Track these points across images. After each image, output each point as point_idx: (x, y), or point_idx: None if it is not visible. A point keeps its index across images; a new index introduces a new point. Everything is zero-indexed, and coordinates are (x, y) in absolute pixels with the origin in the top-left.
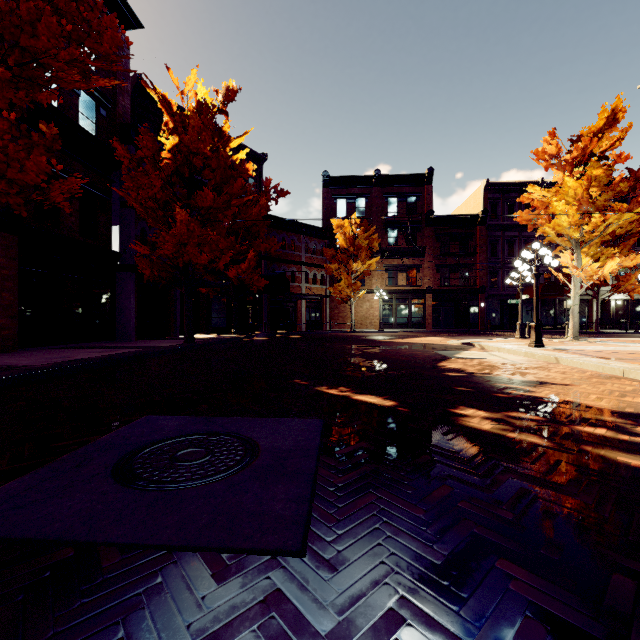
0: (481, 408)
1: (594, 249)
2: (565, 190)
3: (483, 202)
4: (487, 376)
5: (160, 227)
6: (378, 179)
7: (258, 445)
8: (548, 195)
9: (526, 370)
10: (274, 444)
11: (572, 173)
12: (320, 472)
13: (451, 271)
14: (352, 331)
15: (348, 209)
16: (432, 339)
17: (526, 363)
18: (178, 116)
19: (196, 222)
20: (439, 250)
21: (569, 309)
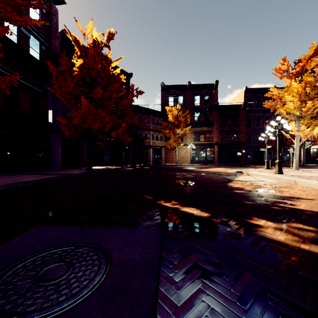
0: (268, 219)
1: (307, 121)
2: (292, 89)
3: (244, 98)
4: (259, 193)
5: (74, 109)
6: (190, 86)
7: (111, 259)
8: (281, 92)
9: (280, 188)
10: (124, 257)
11: (295, 80)
12: (160, 297)
13: (227, 134)
14: (176, 165)
15: (174, 102)
16: (219, 169)
17: (277, 184)
18: (82, 48)
19: (92, 106)
20: (221, 123)
21: (288, 153)
